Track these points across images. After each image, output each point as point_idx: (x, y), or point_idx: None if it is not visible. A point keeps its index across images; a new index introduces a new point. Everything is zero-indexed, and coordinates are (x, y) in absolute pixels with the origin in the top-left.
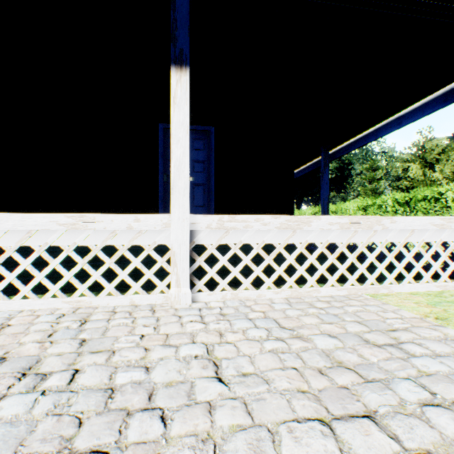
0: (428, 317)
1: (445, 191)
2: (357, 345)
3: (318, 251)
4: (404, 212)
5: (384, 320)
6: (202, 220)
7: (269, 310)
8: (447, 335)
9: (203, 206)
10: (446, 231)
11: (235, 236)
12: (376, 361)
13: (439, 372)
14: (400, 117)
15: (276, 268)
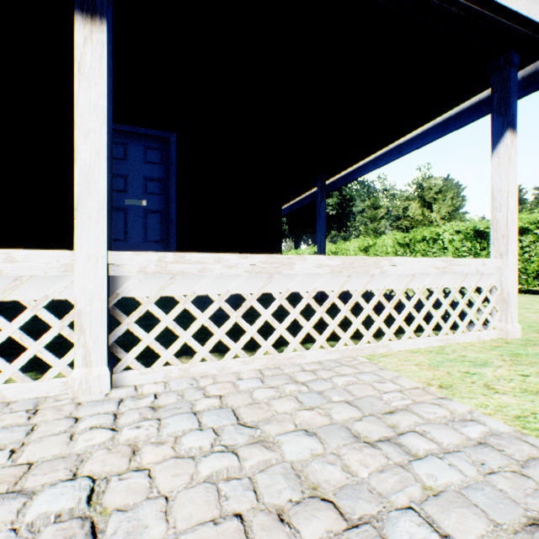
0: (431, 385)
1: (442, 231)
2: (344, 446)
3: (303, 303)
4: (404, 253)
5: (381, 396)
6: (131, 261)
7: (230, 392)
8: (454, 413)
9: (161, 241)
10: (448, 275)
11: (185, 284)
12: (367, 476)
13: (450, 486)
14: (400, 145)
15: (246, 328)
